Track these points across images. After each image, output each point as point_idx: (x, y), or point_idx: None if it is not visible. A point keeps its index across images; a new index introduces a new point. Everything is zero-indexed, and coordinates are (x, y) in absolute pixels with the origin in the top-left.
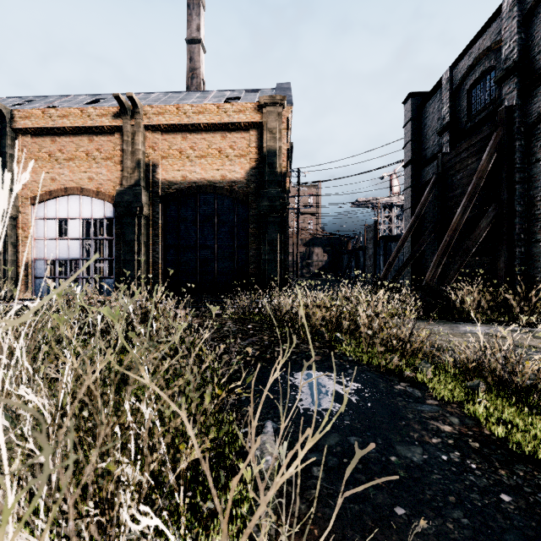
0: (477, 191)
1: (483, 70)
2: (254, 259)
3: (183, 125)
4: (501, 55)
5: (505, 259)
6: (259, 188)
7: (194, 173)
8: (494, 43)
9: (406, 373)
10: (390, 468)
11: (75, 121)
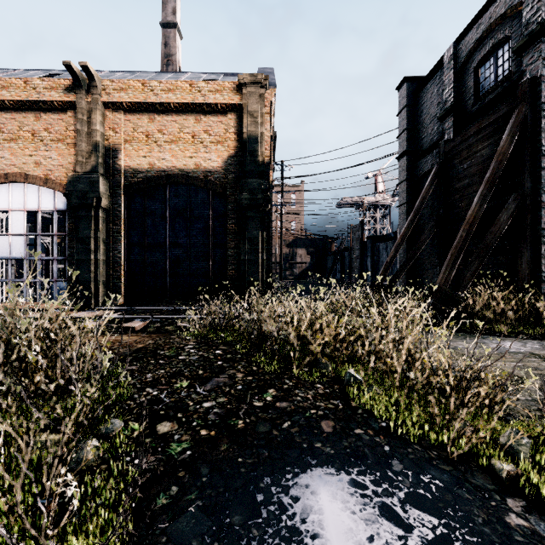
0: (497, 177)
1: (495, 42)
2: (232, 259)
3: (150, 104)
4: (519, 22)
5: (528, 259)
6: (239, 180)
7: (164, 160)
8: (511, 8)
9: (502, 467)
10: None
11: (17, 93)
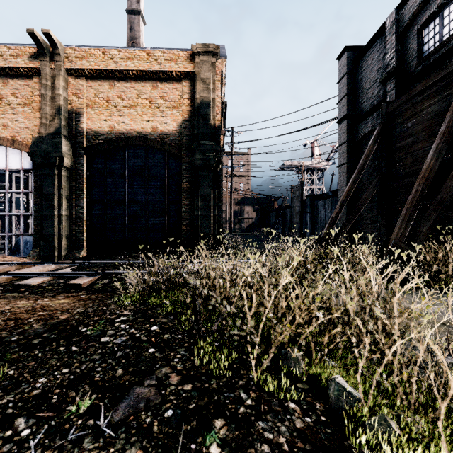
0: None
1: (442, 2)
2: (186, 215)
3: (110, 71)
4: None
5: None
6: (192, 142)
7: (123, 124)
8: None
9: None
10: None
11: None
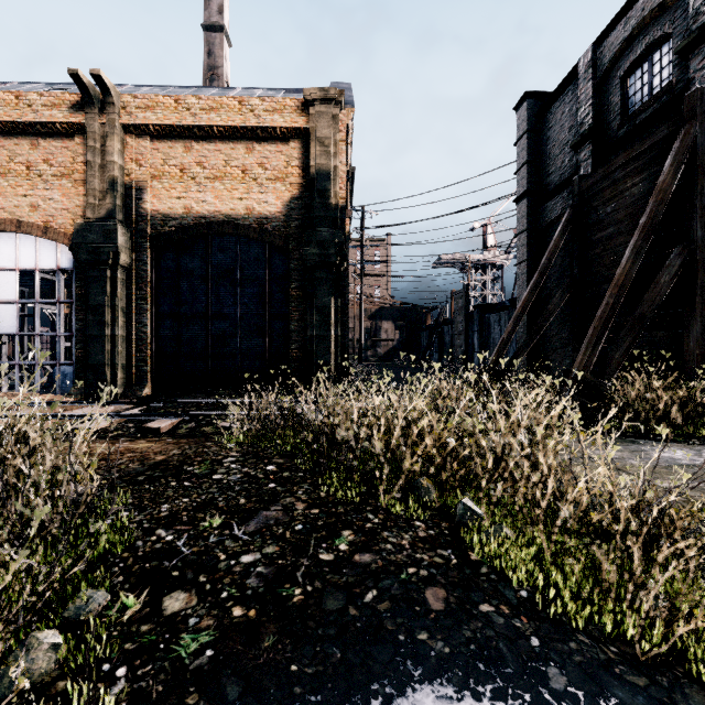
0: (656, 223)
1: (650, 42)
2: (296, 335)
3: (186, 128)
4: (684, 13)
5: (698, 335)
6: (305, 229)
7: (204, 203)
8: None
9: None
10: None
11: (6, 112)
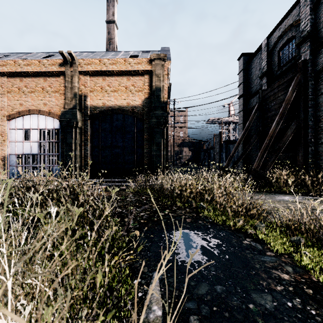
0: (285, 112)
1: (288, 38)
2: (147, 154)
3: (103, 71)
4: (299, 29)
5: (302, 154)
6: (150, 111)
7: (110, 101)
8: (295, 21)
9: (249, 231)
10: (250, 316)
11: (35, 68)
